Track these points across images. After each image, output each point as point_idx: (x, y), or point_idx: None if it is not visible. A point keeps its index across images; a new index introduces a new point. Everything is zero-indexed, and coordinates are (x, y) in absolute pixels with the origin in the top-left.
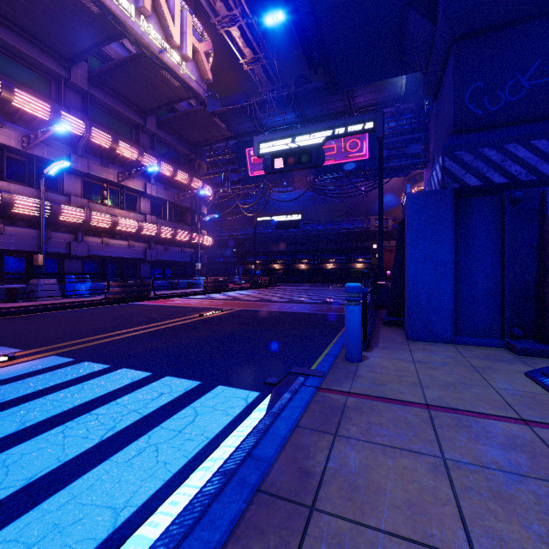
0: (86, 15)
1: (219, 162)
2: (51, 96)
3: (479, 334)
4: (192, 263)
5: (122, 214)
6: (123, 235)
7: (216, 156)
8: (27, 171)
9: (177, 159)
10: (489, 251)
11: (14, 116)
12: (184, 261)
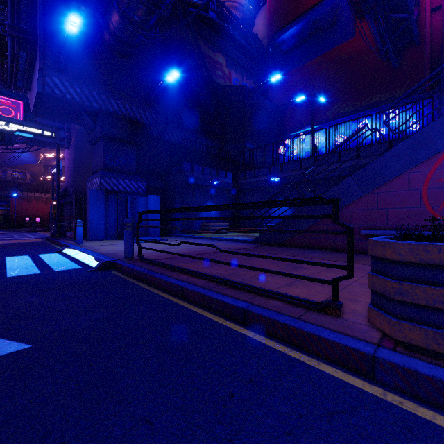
0: None
1: None
2: None
3: (112, 236)
4: None
5: None
6: None
7: None
8: None
9: None
10: (114, 211)
11: None
12: None
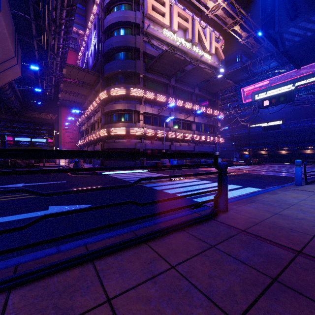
0: (179, 61)
1: (226, 97)
2: (164, 92)
3: None
4: (213, 152)
5: (186, 132)
6: (186, 141)
7: (225, 95)
8: (158, 121)
9: (206, 102)
10: None
11: (156, 103)
12: (209, 151)
